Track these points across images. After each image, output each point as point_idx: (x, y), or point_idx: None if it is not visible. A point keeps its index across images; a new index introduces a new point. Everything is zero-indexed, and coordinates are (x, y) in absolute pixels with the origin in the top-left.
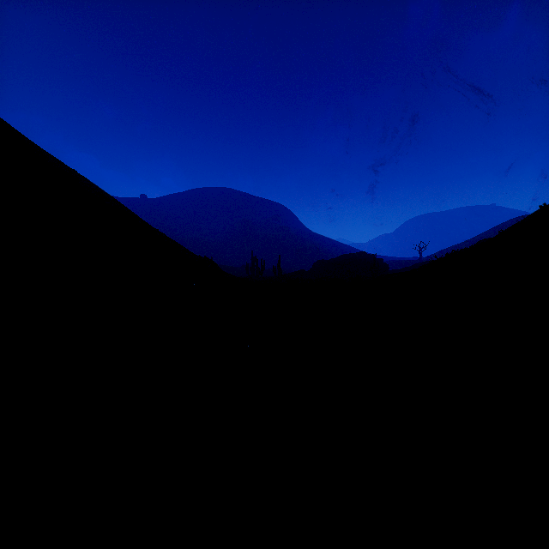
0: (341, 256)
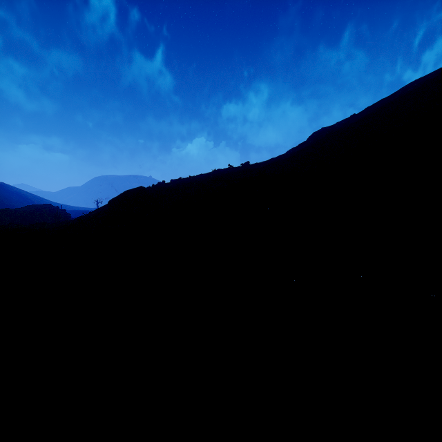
0: (28, 207)
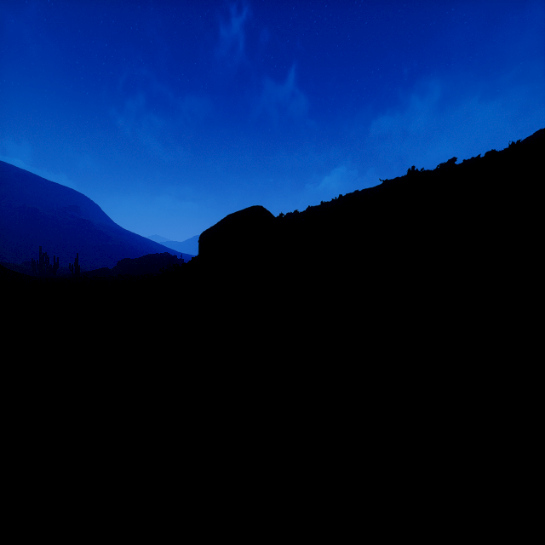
0: (146, 256)
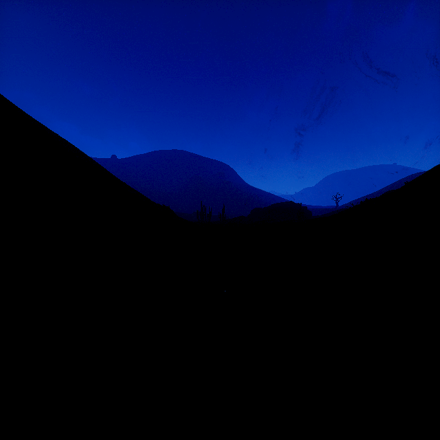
0: (273, 205)
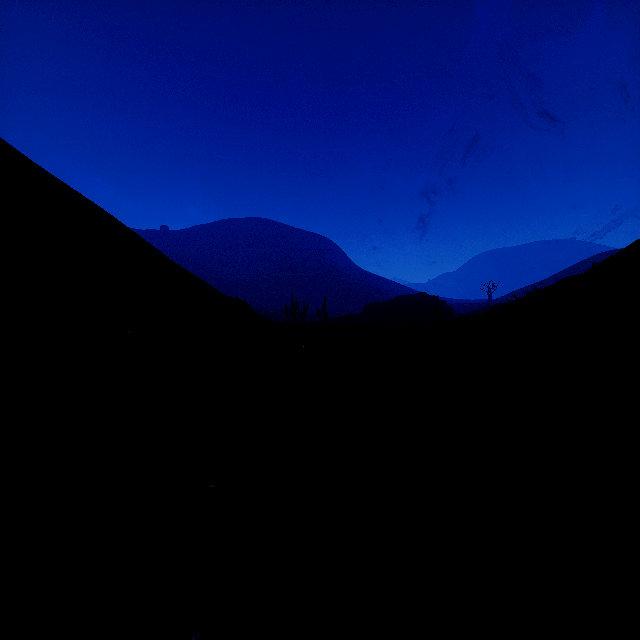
0: (398, 298)
